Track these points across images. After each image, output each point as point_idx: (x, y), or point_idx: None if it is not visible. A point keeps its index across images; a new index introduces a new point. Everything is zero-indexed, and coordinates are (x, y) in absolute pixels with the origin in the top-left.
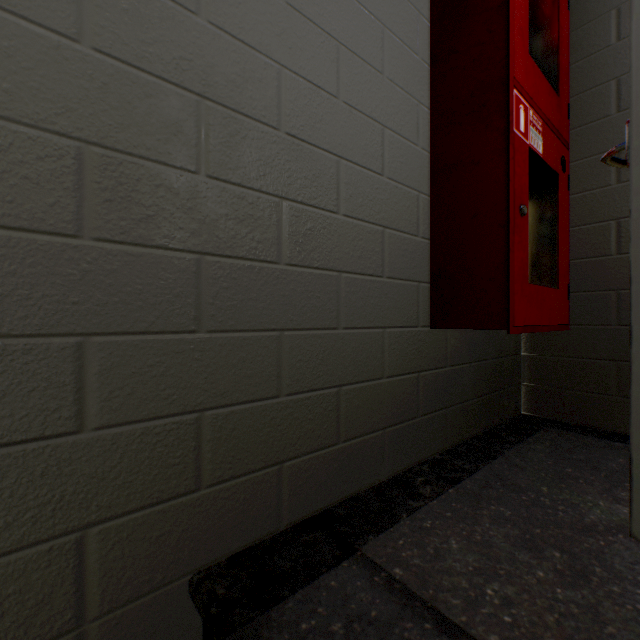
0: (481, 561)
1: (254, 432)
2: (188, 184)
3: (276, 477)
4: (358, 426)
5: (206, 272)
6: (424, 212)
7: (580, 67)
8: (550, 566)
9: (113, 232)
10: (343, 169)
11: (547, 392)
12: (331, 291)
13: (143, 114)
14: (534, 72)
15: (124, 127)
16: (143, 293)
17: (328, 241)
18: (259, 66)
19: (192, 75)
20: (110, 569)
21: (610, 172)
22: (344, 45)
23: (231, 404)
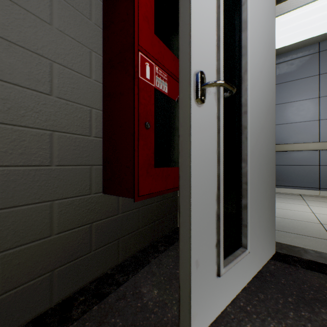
0: None
1: None
2: None
3: None
4: (20, 278)
5: None
6: (97, 120)
7: None
8: None
9: None
10: None
11: None
12: None
13: None
14: (160, 45)
15: None
16: None
17: None
18: None
19: None
20: None
21: None
22: None
23: None
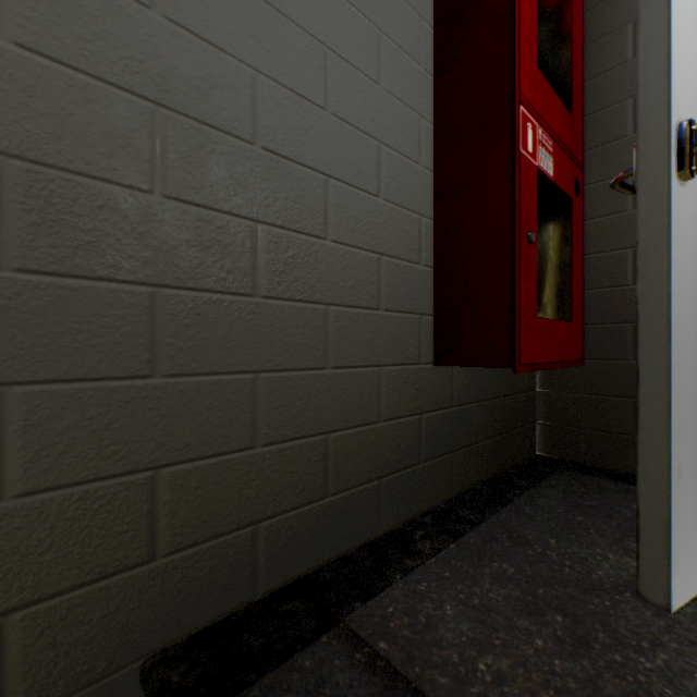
0: (476, 630)
1: (223, 489)
2: (140, 205)
3: (250, 539)
4: (350, 477)
5: (163, 307)
6: (427, 237)
7: (596, 83)
8: (550, 633)
9: (41, 261)
10: (332, 189)
11: (563, 431)
12: (317, 326)
13: (81, 123)
14: (544, 88)
15: (56, 137)
16: (81, 333)
17: (314, 270)
18: (229, 71)
19: (145, 78)
20: (37, 661)
21: (627, 197)
22: (333, 50)
23: (194, 459)
